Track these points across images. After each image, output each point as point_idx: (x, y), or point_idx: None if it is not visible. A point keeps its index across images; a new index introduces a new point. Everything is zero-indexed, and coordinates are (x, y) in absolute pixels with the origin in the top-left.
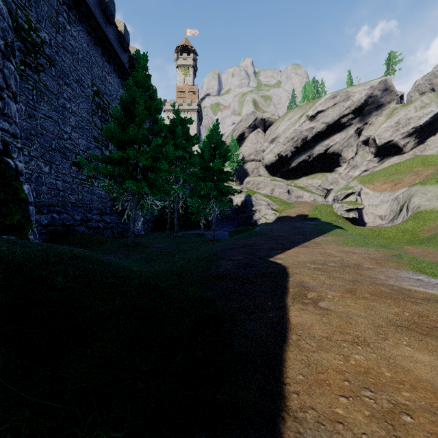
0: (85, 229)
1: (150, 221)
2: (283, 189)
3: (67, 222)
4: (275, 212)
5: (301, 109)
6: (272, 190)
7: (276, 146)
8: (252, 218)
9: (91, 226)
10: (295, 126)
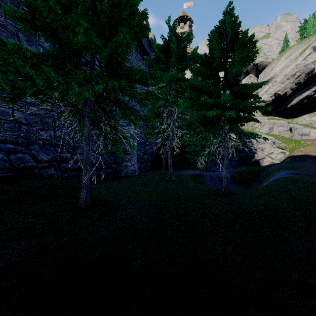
0: (55, 172)
1: (148, 160)
2: (284, 127)
3: (21, 164)
4: (283, 151)
5: (303, 43)
6: (270, 129)
7: (272, 86)
8: (253, 158)
9: (66, 168)
10: (298, 61)
